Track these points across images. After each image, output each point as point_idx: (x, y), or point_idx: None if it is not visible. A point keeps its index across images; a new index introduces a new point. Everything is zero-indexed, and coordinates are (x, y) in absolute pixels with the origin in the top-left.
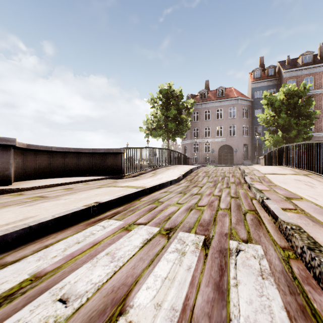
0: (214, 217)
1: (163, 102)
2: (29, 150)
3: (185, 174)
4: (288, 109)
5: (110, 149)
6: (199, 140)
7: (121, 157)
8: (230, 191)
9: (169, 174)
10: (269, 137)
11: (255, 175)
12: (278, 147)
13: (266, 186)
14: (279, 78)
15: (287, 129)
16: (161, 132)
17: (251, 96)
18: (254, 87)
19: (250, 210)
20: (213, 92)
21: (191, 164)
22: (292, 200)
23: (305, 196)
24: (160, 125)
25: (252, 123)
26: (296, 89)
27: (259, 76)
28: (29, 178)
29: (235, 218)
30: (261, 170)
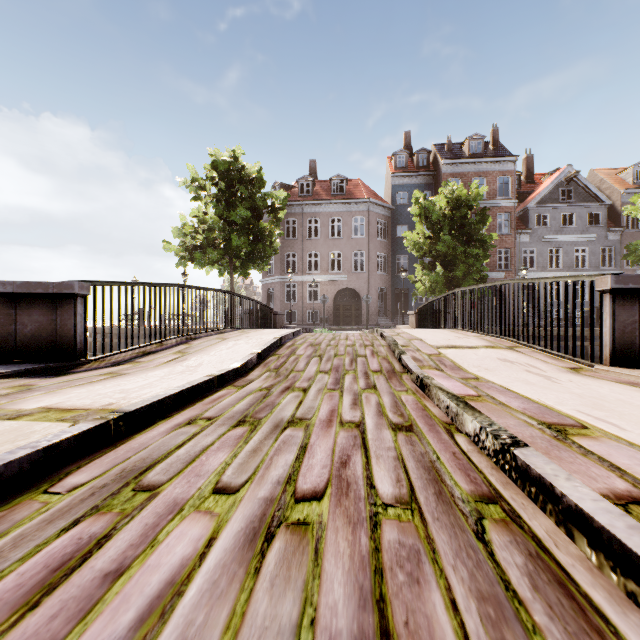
0: (375, 595)
1: (221, 190)
2: None
3: (266, 352)
4: (453, 228)
5: (35, 284)
6: (297, 276)
7: (74, 309)
8: (380, 399)
9: (222, 353)
10: (422, 275)
11: (421, 351)
12: (447, 293)
13: (461, 382)
14: (436, 173)
15: (451, 263)
16: (215, 256)
17: (391, 199)
18: (395, 183)
19: (480, 496)
20: (324, 184)
21: (280, 326)
22: (576, 439)
23: (580, 415)
24: (214, 240)
25: (393, 250)
26: (464, 193)
27: (404, 166)
28: None
29: (468, 582)
30: (427, 340)
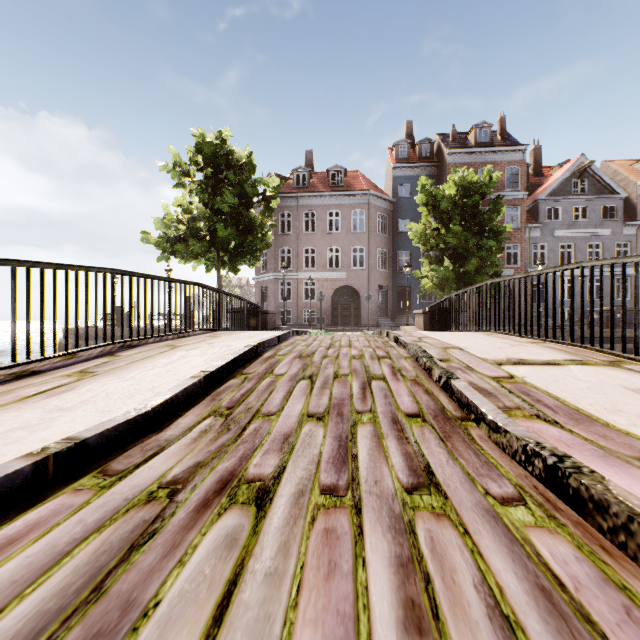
0: None
1: (206, 176)
2: None
3: (225, 370)
4: (463, 218)
5: None
6: (292, 273)
7: None
8: (486, 571)
9: (147, 375)
10: (429, 270)
11: (476, 370)
12: (474, 286)
13: None
14: (440, 164)
15: (462, 257)
16: (198, 248)
17: (393, 192)
18: (397, 175)
19: None
20: (321, 176)
21: (272, 327)
22: None
23: None
24: (198, 230)
25: (394, 245)
26: (476, 180)
27: (406, 157)
28: None
29: None
30: (470, 349)
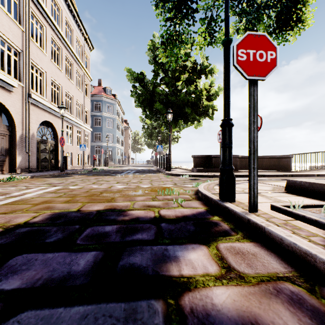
0: None
1: None
2: (241, 158)
3: None
4: None
5: (282, 155)
6: None
7: (289, 160)
8: None
9: None
10: None
11: None
12: None
13: None
14: None
15: None
16: None
17: None
18: None
19: None
20: None
21: None
22: None
23: None
24: None
25: None
26: None
27: None
28: (241, 169)
29: None
30: None
